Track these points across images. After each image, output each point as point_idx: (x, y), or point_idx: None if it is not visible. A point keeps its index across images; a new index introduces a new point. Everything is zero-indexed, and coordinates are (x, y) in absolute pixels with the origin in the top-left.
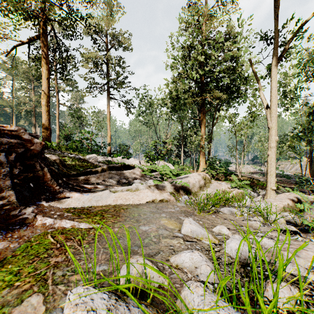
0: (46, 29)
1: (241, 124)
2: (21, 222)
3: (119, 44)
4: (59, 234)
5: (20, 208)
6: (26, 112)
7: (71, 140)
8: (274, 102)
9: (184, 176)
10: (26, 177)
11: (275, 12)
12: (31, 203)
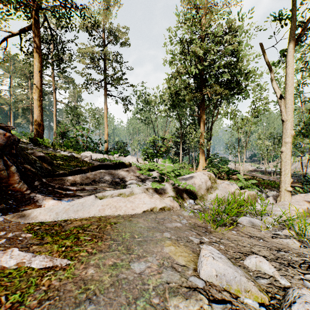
0: (39, 20)
1: (244, 120)
2: None
3: (116, 39)
4: None
5: None
6: (23, 109)
7: (67, 137)
8: (289, 91)
9: (188, 176)
10: None
11: None
12: None
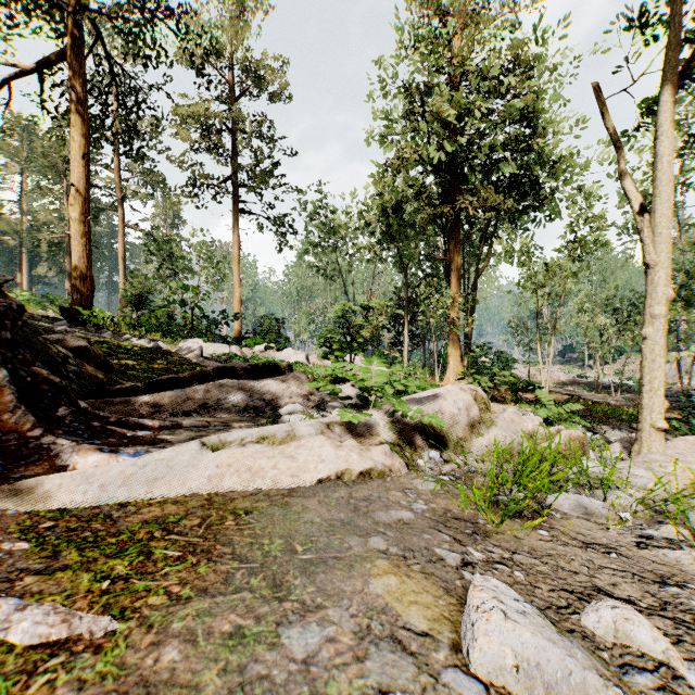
0: (82, 38)
1: (551, 267)
2: None
3: (260, 85)
4: None
5: None
6: (50, 244)
7: (148, 307)
8: (662, 197)
9: (425, 393)
10: None
11: None
12: None
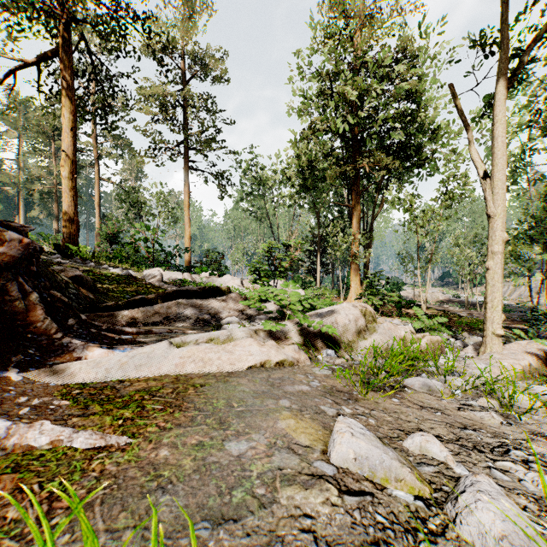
0: (70, 39)
1: (427, 213)
2: None
3: (206, 71)
4: (6, 471)
5: None
6: (41, 193)
7: (119, 243)
8: (500, 166)
9: (326, 309)
10: None
11: None
12: None
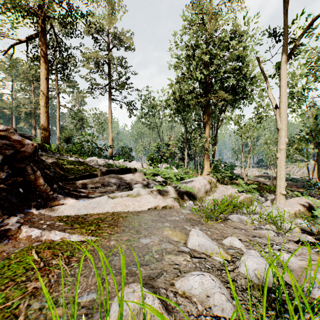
0: (45, 27)
1: (247, 126)
2: (2, 235)
3: (121, 44)
4: (45, 249)
5: (3, 218)
6: (26, 113)
7: (71, 142)
8: (284, 102)
9: (189, 180)
10: (15, 182)
11: (286, 5)
12: (19, 211)
